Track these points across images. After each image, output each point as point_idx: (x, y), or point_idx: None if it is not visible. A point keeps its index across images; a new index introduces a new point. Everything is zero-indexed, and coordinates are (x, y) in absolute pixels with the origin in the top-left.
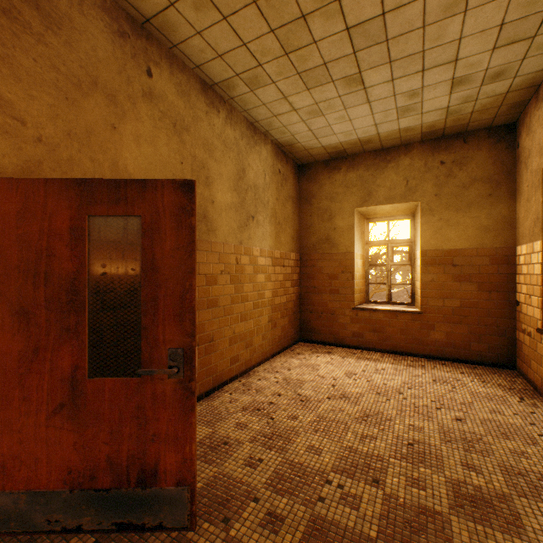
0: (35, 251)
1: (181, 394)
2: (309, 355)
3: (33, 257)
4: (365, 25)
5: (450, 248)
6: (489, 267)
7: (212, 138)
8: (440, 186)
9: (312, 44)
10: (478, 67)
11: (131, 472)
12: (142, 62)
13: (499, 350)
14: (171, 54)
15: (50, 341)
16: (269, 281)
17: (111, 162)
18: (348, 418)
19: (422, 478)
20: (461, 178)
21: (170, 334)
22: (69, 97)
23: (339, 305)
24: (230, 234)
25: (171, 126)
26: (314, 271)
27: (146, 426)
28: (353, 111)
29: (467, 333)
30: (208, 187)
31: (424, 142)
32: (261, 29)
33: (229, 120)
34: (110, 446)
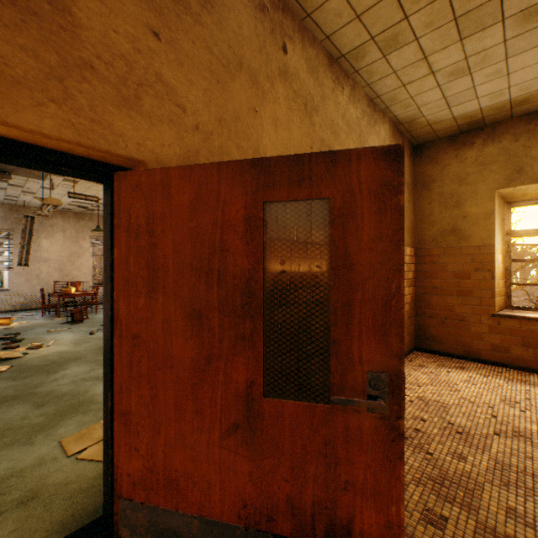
0: (207, 246)
1: (383, 433)
2: (435, 368)
3: (205, 253)
4: None
5: None
6: None
7: (337, 119)
8: None
9: None
10: None
11: (316, 522)
12: (278, 37)
13: None
14: (302, 27)
15: (223, 349)
16: None
17: (253, 149)
18: None
19: None
20: None
21: (368, 353)
22: (220, 81)
23: (471, 311)
24: None
25: (302, 107)
26: (434, 268)
27: (335, 468)
28: (517, 60)
29: None
30: None
31: None
32: None
33: (351, 97)
34: (290, 485)
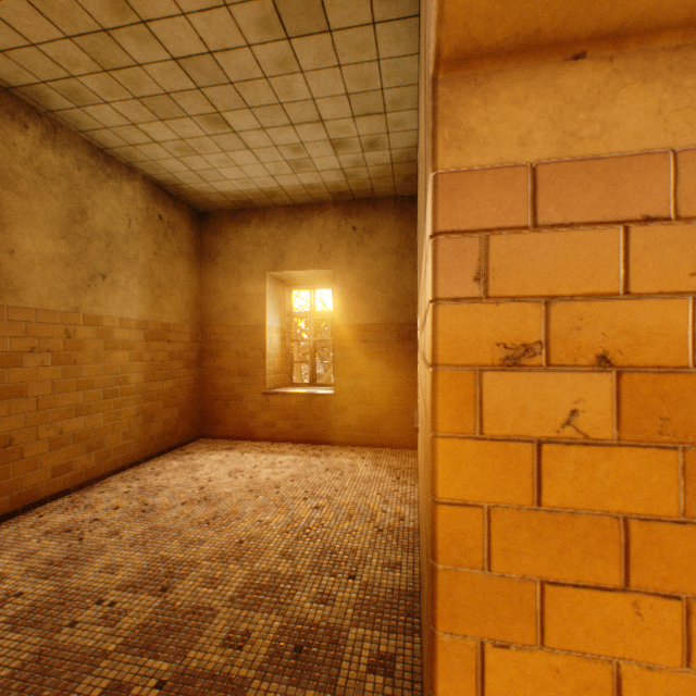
0: None
1: None
2: (201, 453)
3: None
4: (195, 60)
5: (362, 322)
6: (396, 344)
7: (11, 162)
8: (353, 254)
9: (137, 67)
10: (350, 132)
11: None
12: None
13: (404, 431)
14: None
15: None
16: (139, 361)
17: None
18: (189, 524)
19: (225, 576)
20: (372, 247)
21: None
22: None
23: (249, 390)
24: (52, 297)
25: None
26: (219, 347)
27: None
28: (236, 156)
29: (377, 415)
30: (0, 229)
31: (338, 203)
32: (51, 31)
33: (51, 140)
34: None
